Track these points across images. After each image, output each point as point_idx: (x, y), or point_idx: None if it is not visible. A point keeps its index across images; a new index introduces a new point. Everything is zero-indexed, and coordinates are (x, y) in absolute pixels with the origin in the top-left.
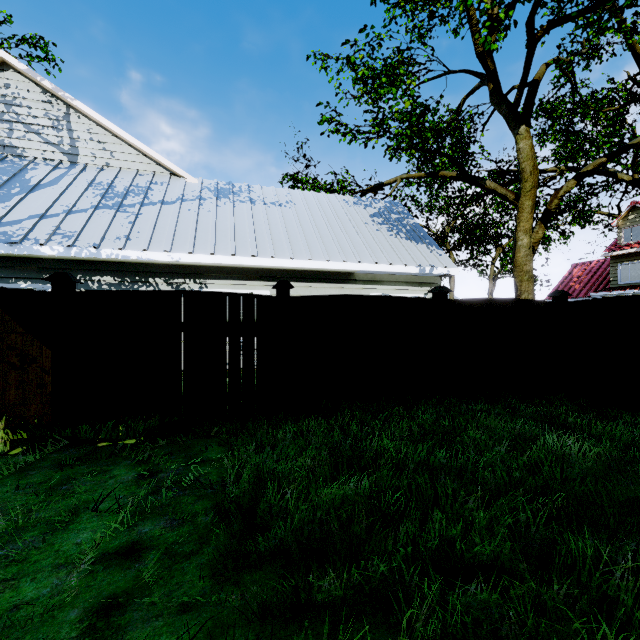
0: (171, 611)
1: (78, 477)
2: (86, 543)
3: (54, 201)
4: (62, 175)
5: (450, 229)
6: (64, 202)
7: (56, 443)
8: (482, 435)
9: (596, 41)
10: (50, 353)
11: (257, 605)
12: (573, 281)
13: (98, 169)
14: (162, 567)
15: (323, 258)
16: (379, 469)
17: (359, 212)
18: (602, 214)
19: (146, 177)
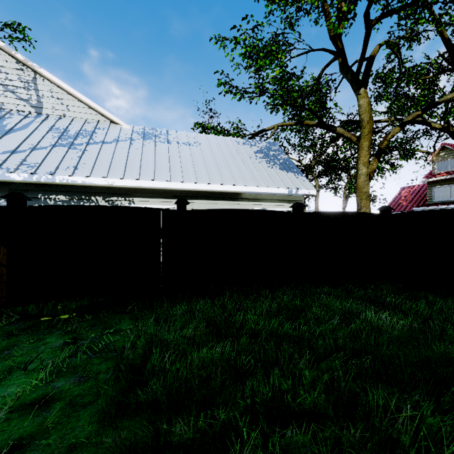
0: (61, 451)
1: (19, 344)
2: (10, 396)
3: (23, 141)
4: (30, 122)
5: (314, 162)
6: (30, 142)
7: (9, 318)
8: (322, 311)
9: (416, 29)
10: (6, 251)
11: (124, 446)
12: (401, 199)
13: (57, 118)
14: (63, 415)
15: (218, 182)
16: (242, 337)
17: (246, 150)
18: (422, 152)
19: (92, 124)
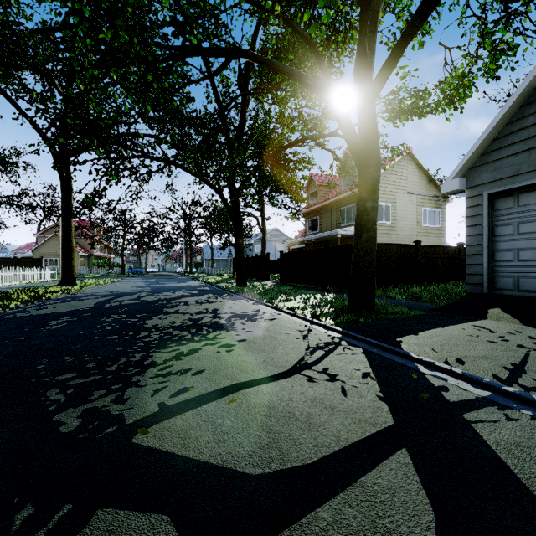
0: None
1: None
2: None
3: None
4: None
5: None
6: None
7: None
8: None
9: None
10: None
11: None
12: None
13: None
14: None
15: None
16: None
17: None
18: None
19: None
